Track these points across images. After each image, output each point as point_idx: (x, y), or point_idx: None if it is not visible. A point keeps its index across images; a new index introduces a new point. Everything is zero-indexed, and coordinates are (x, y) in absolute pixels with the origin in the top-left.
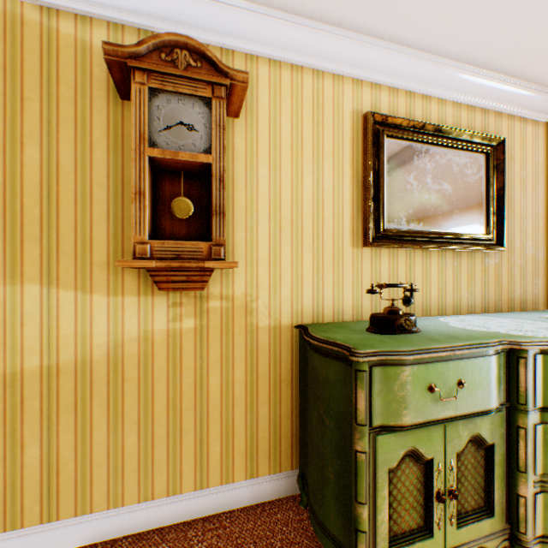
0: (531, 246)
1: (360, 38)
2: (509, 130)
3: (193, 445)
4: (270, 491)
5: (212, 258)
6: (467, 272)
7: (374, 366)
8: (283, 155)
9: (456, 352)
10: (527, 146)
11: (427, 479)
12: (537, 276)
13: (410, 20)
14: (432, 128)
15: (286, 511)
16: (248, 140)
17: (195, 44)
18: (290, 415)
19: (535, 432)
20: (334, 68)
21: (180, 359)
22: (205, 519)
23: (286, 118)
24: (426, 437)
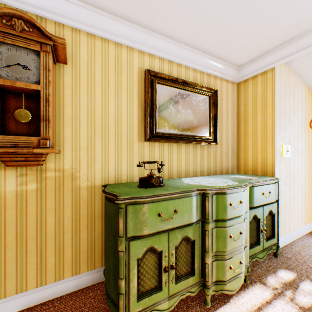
0: (231, 142)
1: (141, 29)
2: (221, 85)
3: (35, 260)
4: (88, 280)
5: (41, 146)
6: (200, 155)
7: (129, 205)
8: (97, 88)
9: (173, 195)
10: (229, 94)
11: (160, 261)
12: (233, 157)
13: (165, 24)
14: (182, 81)
15: (96, 291)
16: (74, 78)
17: (28, 17)
18: (101, 236)
19: (212, 232)
20: (127, 43)
21: (26, 208)
22: (43, 303)
23: (98, 68)
24: (159, 240)
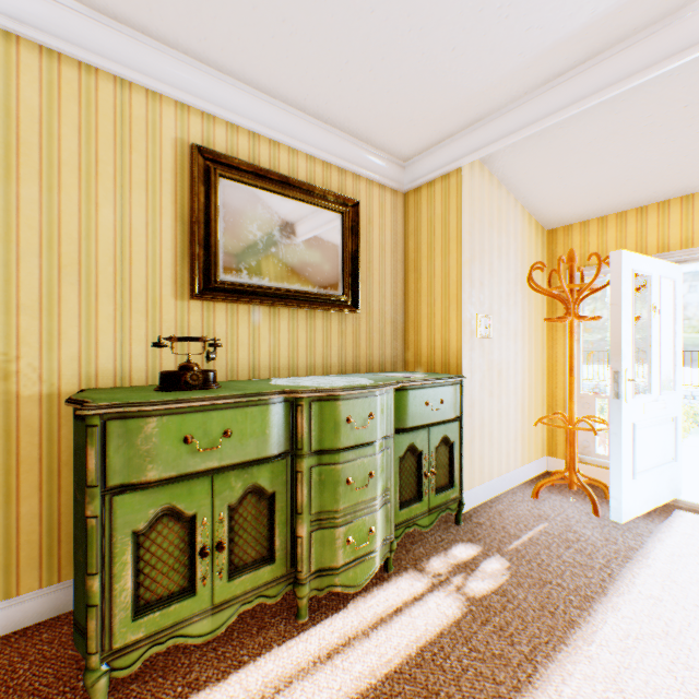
0: (390, 310)
1: (179, 56)
2: (369, 195)
3: None
4: (41, 609)
5: None
6: (324, 333)
7: (112, 419)
8: (66, 174)
9: (220, 401)
10: (387, 213)
11: (193, 536)
12: (396, 339)
13: (231, 54)
14: (279, 178)
15: (60, 627)
16: (2, 145)
17: None
18: None
19: (312, 474)
20: (146, 82)
21: None
22: None
23: (71, 128)
24: (188, 493)
